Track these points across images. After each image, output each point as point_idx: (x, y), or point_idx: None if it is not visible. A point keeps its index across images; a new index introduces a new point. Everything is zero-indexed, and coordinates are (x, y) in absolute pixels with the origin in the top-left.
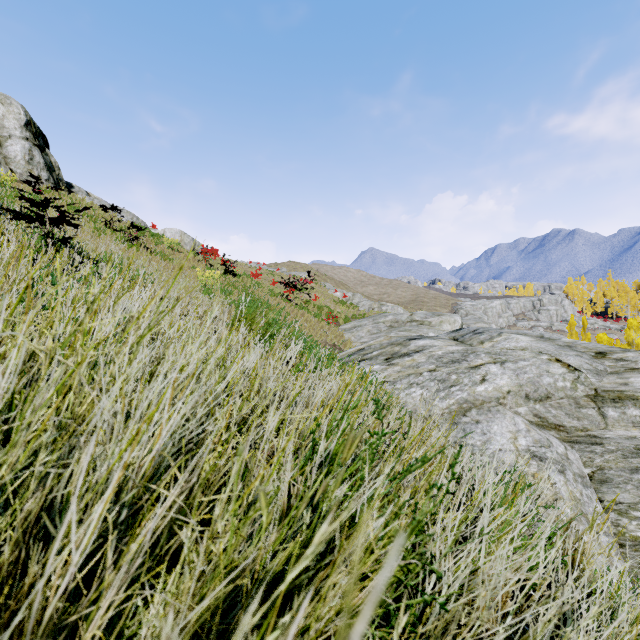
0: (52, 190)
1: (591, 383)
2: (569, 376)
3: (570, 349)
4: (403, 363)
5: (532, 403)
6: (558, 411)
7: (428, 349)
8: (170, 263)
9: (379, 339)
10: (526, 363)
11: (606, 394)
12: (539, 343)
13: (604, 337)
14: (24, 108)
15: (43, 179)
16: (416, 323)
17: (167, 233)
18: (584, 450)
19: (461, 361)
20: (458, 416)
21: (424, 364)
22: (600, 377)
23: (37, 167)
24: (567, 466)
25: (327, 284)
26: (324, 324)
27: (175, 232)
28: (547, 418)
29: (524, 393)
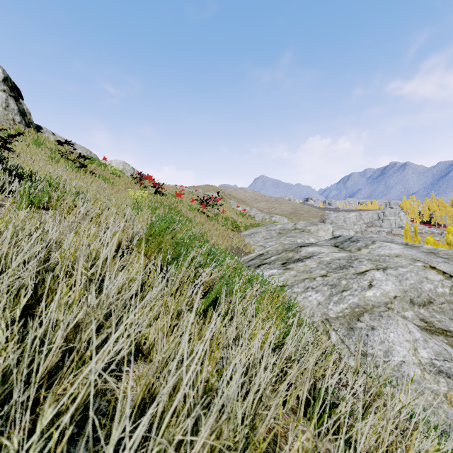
0: (23, 130)
1: None
2: (447, 283)
3: (435, 256)
4: (297, 268)
5: (417, 308)
6: (442, 316)
7: (317, 255)
8: (110, 185)
9: (275, 246)
10: (405, 270)
11: None
12: (409, 250)
13: (430, 239)
14: (2, 68)
15: (16, 121)
16: (299, 230)
17: (113, 163)
18: None
19: (348, 267)
20: (353, 321)
21: (316, 269)
22: None
23: (12, 112)
24: None
25: (231, 201)
26: (230, 231)
27: (119, 162)
28: (433, 323)
29: (409, 298)
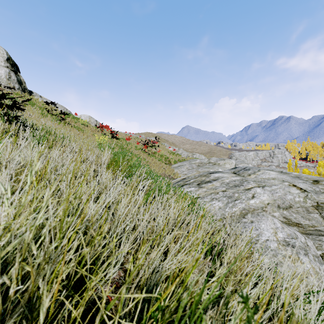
0: (20, 94)
1: (314, 199)
2: (302, 195)
3: (298, 179)
4: (207, 186)
5: (281, 210)
6: (297, 215)
7: (221, 179)
8: (82, 132)
9: (193, 173)
10: (276, 187)
11: (323, 205)
12: (281, 175)
13: (306, 171)
14: (6, 51)
15: (16, 88)
16: (212, 164)
17: (82, 117)
18: (315, 239)
19: (240, 186)
20: (240, 218)
21: (219, 187)
22: (317, 195)
23: (13, 82)
24: (308, 250)
25: (165, 143)
26: (164, 164)
27: (86, 116)
28: (291, 219)
29: (277, 204)
